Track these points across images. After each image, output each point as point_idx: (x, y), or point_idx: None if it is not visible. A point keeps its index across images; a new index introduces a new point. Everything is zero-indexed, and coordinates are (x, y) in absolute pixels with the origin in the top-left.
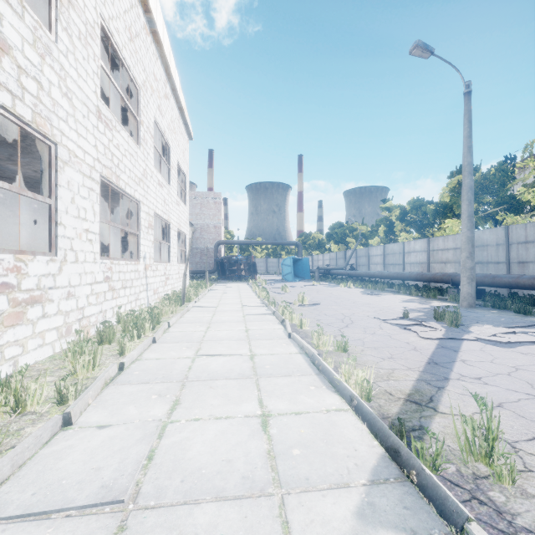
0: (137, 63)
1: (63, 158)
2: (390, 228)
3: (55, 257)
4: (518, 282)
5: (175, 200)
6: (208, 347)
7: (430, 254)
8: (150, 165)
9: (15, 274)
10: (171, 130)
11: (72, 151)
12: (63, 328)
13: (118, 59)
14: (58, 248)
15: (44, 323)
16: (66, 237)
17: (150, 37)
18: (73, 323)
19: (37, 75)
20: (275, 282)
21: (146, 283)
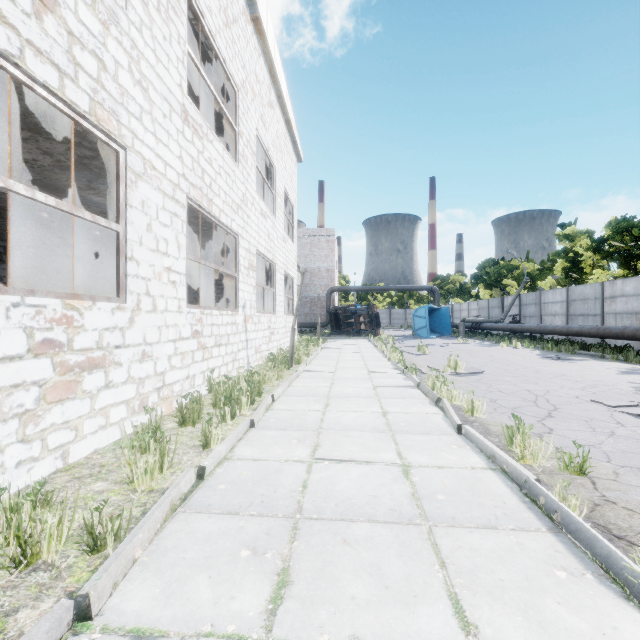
0: (235, 57)
1: (135, 169)
2: (575, 263)
3: (124, 303)
4: None
5: (282, 235)
6: (330, 442)
7: None
8: (251, 189)
9: (64, 327)
10: (277, 148)
11: (148, 161)
12: (135, 402)
13: (211, 50)
14: (128, 292)
15: (108, 395)
16: (140, 277)
17: (251, 26)
18: (150, 393)
19: (97, 50)
20: (404, 338)
21: (246, 339)
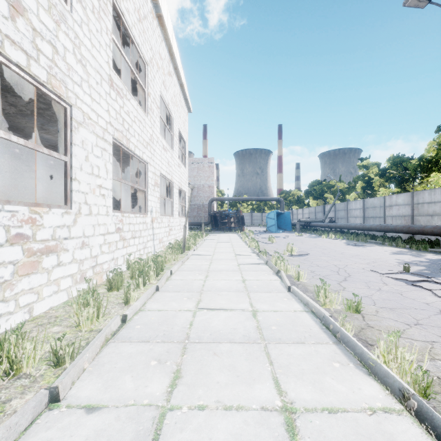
0: (145, 42)
1: (77, 119)
2: (369, 184)
3: (70, 209)
4: None
5: (177, 163)
6: (208, 299)
7: (414, 207)
8: (156, 131)
9: (30, 225)
10: (174, 103)
11: (86, 114)
12: (77, 275)
13: (128, 37)
14: (72, 202)
15: (59, 271)
16: (80, 192)
17: (156, 21)
18: (87, 270)
19: (52, 40)
20: (260, 232)
21: (153, 234)
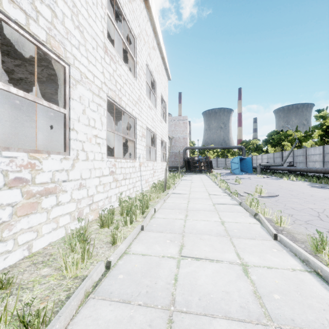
0: (134, 20)
1: (75, 77)
2: (327, 132)
3: (68, 155)
4: None
5: (160, 119)
6: (191, 243)
7: None
8: (143, 93)
9: (29, 170)
10: (157, 72)
11: (83, 73)
12: (75, 213)
13: (120, 15)
14: (70, 149)
15: (58, 209)
16: (78, 140)
17: (143, 4)
18: (84, 207)
19: (51, 5)
20: (226, 174)
21: (140, 175)
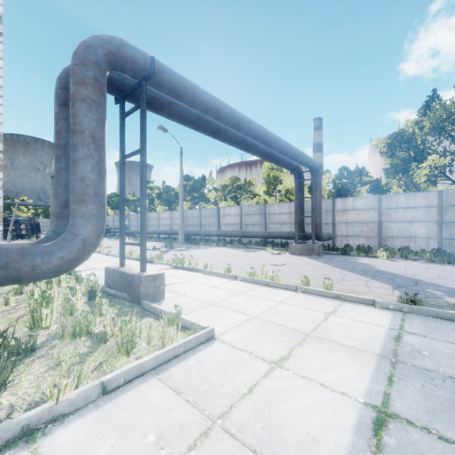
0: None
1: None
2: (152, 202)
3: None
4: (199, 233)
5: None
6: None
7: (172, 220)
8: None
9: None
10: None
11: None
12: None
13: None
14: None
15: None
16: None
17: None
18: None
19: None
20: None
21: None
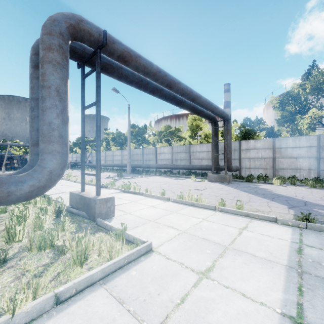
0: None
1: None
2: (108, 143)
3: None
4: (142, 166)
5: None
6: None
7: (122, 156)
8: None
9: None
10: None
11: None
12: None
13: None
14: None
15: None
16: None
17: None
18: None
19: None
20: None
21: None
